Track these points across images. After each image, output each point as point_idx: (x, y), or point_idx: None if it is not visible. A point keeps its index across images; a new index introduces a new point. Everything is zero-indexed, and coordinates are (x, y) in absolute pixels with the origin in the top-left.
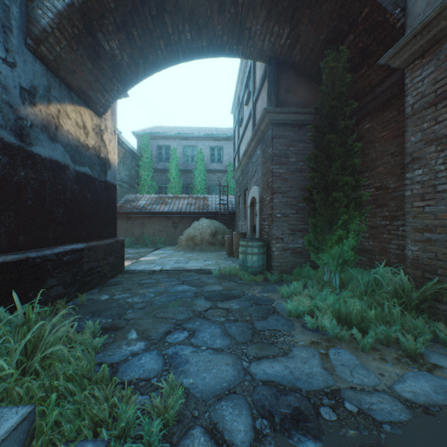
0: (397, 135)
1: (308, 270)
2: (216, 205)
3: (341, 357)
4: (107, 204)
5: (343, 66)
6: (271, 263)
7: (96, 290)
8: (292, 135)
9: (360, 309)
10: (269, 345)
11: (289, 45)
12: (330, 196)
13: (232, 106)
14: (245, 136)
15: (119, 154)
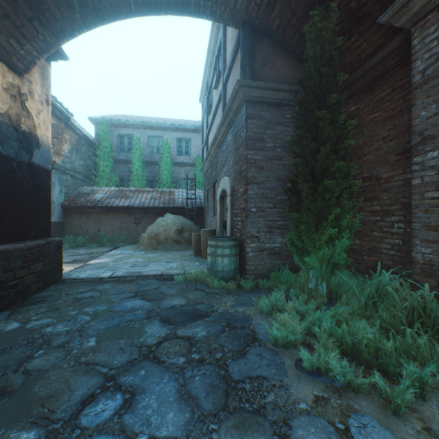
0: (392, 116)
1: (288, 274)
2: (183, 200)
3: (373, 438)
4: (34, 193)
5: (332, 29)
6: (245, 266)
7: (5, 314)
8: (269, 116)
9: (372, 338)
10: (254, 415)
11: (267, 5)
12: (317, 186)
13: (201, 94)
14: (214, 123)
15: (70, 140)
